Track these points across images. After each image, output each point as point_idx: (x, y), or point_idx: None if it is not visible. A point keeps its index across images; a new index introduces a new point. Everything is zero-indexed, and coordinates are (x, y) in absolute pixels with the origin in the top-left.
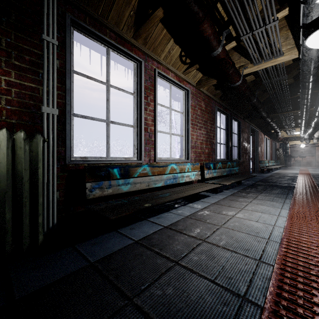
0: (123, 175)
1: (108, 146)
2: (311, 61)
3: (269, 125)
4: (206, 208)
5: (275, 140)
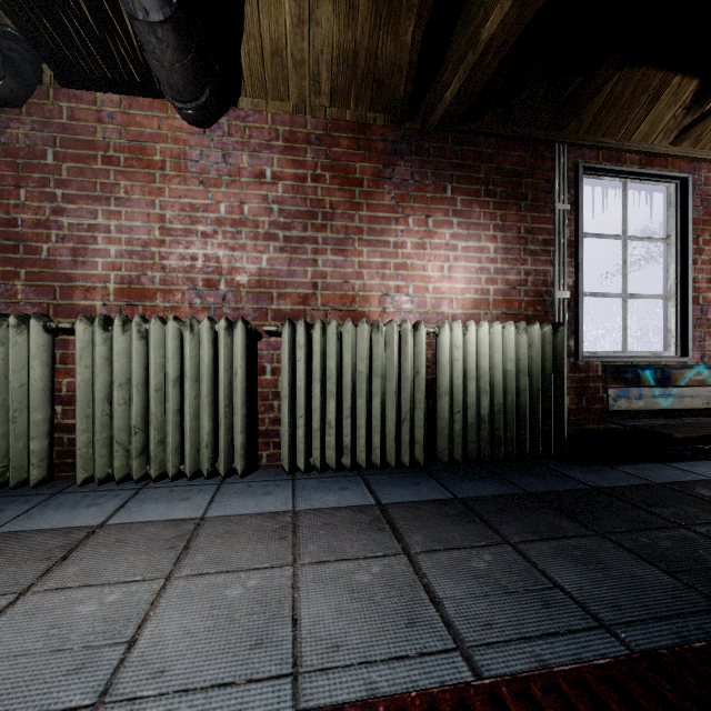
0: (660, 381)
1: (626, 334)
2: None
3: None
4: None
5: None
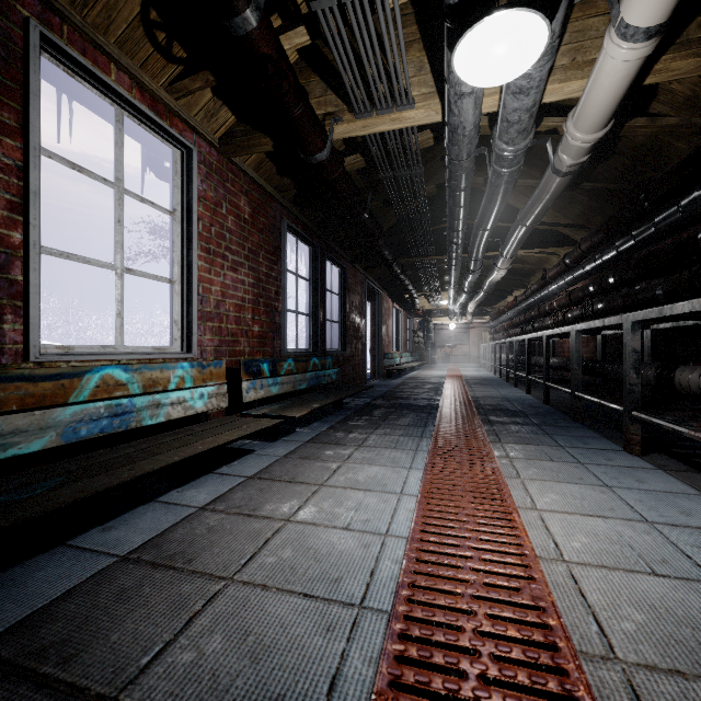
0: None
1: None
2: (464, 132)
3: (399, 281)
4: (218, 501)
5: (412, 314)
